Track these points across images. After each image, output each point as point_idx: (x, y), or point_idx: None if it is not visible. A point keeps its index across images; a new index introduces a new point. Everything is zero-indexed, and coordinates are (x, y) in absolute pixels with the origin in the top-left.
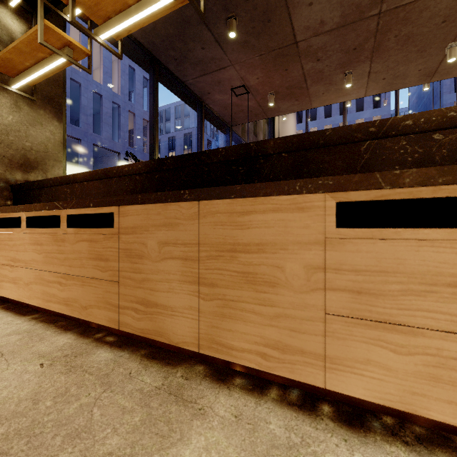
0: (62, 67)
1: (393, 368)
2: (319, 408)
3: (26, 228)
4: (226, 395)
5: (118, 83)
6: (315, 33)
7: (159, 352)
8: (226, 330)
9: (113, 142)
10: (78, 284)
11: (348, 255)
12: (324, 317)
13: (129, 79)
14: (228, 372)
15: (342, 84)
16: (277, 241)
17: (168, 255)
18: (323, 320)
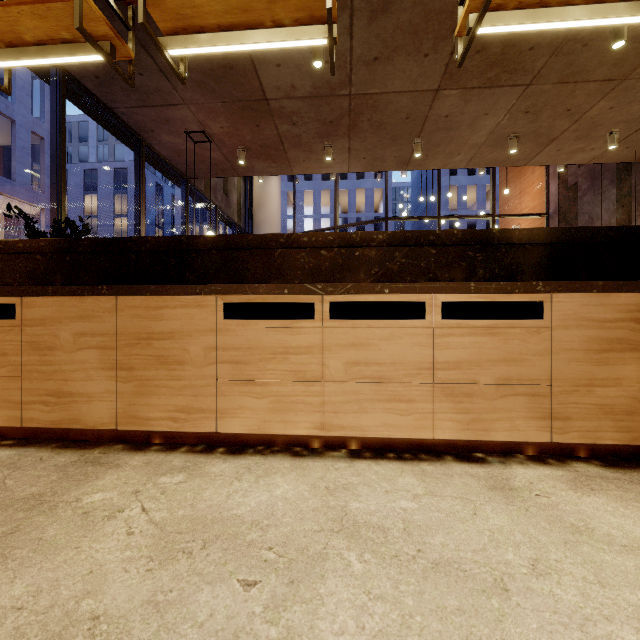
0: None
1: (255, 409)
2: (216, 450)
3: None
4: (141, 456)
5: None
6: (288, 95)
7: (74, 443)
8: (143, 405)
9: None
10: None
11: (231, 338)
12: (216, 382)
13: None
14: (147, 444)
15: (323, 155)
16: (184, 330)
17: (84, 346)
18: (215, 385)
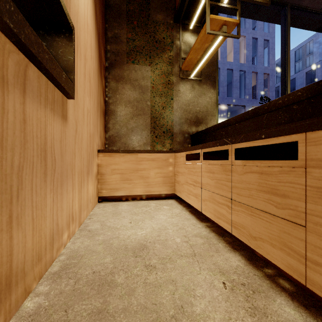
0: (218, 47)
1: None
2: None
3: (203, 160)
4: None
5: (243, 56)
6: None
7: None
8: None
9: (240, 99)
10: (245, 212)
11: None
12: None
13: (252, 48)
14: None
15: None
16: None
17: None
18: None
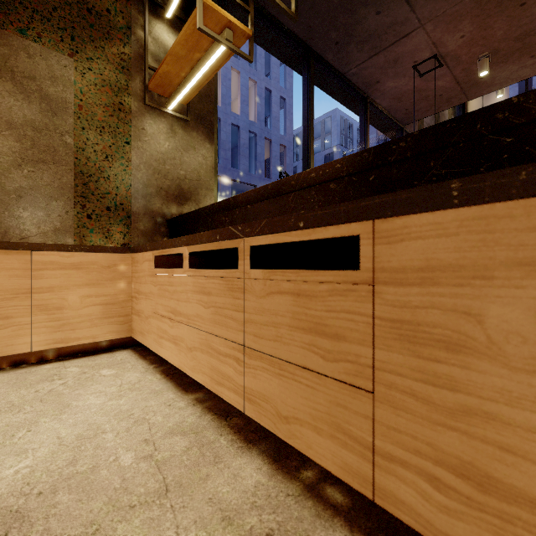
0: (217, 68)
1: None
2: None
3: (189, 268)
4: None
5: (254, 111)
6: None
7: None
8: None
9: (249, 175)
10: (270, 370)
11: None
12: None
13: (265, 104)
14: None
15: None
16: None
17: None
18: None
